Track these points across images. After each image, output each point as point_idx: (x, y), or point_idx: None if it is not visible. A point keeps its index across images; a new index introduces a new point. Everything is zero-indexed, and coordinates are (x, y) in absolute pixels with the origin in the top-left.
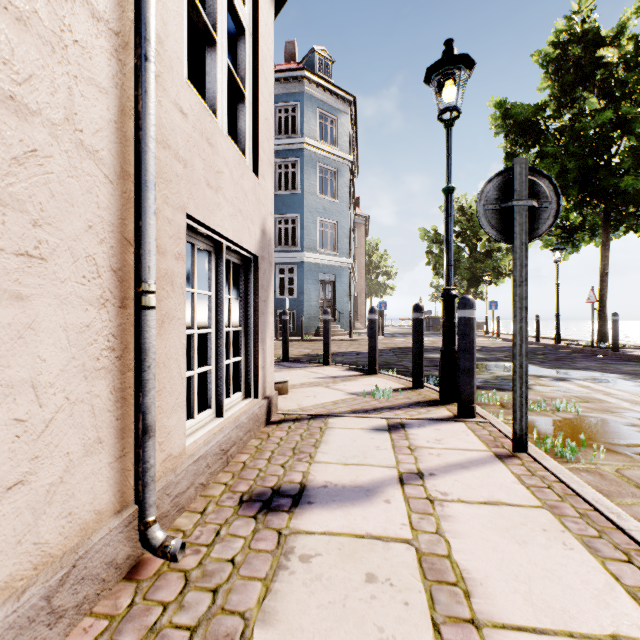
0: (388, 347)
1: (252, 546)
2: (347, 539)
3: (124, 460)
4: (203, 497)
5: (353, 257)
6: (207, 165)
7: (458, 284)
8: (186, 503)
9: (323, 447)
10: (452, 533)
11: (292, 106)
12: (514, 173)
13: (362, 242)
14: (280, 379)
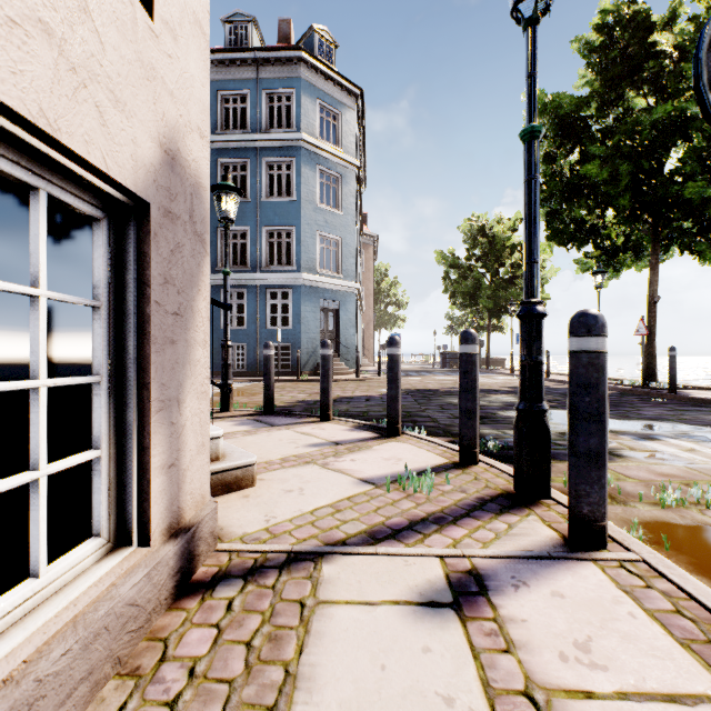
0: (404, 389)
1: None
2: None
3: None
4: None
5: (360, 283)
6: None
7: (478, 315)
8: None
9: None
10: None
11: (286, 94)
12: None
13: (370, 266)
14: (239, 461)
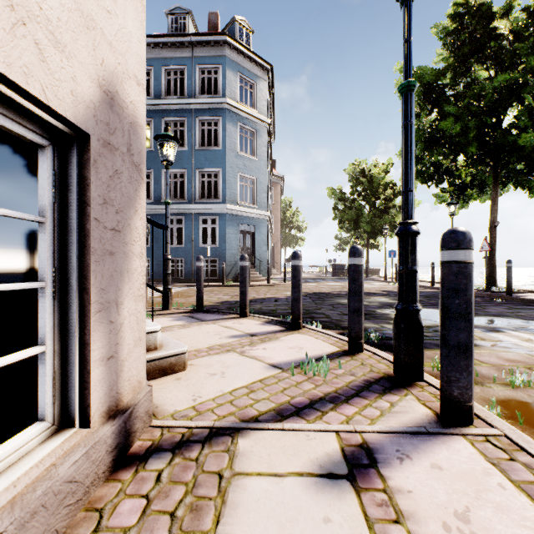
0: (304, 292)
1: None
2: None
3: None
4: None
5: (270, 212)
6: None
7: (359, 236)
8: None
9: None
10: None
11: (214, 68)
12: None
13: (278, 199)
14: (173, 350)
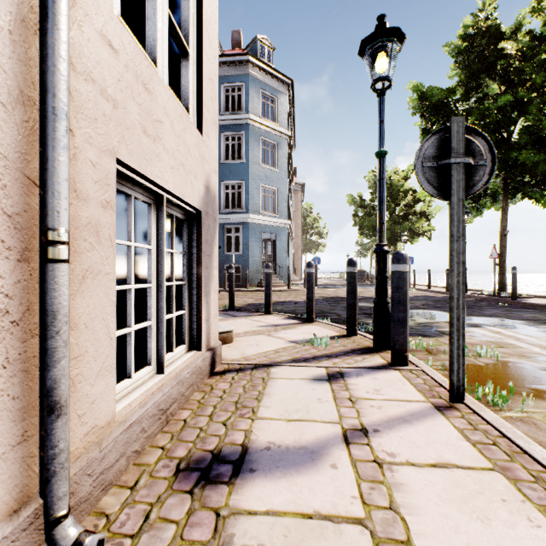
0: (322, 297)
1: (185, 535)
2: (293, 521)
3: (25, 446)
4: (136, 466)
5: (291, 219)
6: (143, 111)
7: None
8: (114, 477)
9: (266, 400)
10: (407, 508)
11: (238, 86)
12: (451, 131)
13: (298, 206)
14: (225, 329)
